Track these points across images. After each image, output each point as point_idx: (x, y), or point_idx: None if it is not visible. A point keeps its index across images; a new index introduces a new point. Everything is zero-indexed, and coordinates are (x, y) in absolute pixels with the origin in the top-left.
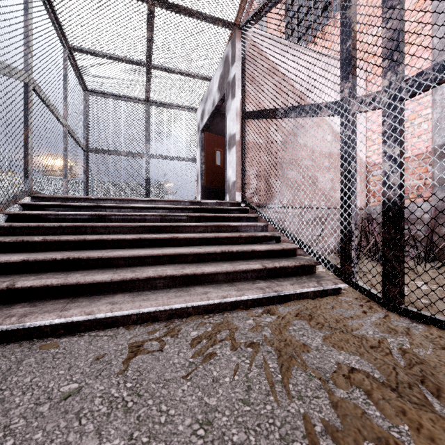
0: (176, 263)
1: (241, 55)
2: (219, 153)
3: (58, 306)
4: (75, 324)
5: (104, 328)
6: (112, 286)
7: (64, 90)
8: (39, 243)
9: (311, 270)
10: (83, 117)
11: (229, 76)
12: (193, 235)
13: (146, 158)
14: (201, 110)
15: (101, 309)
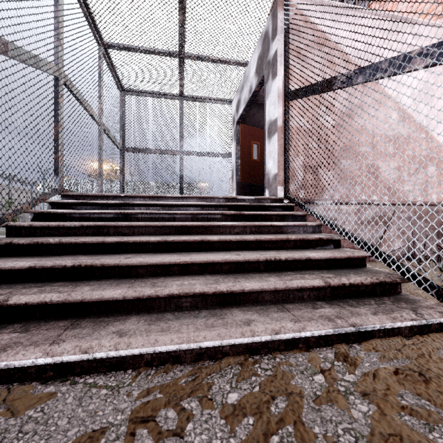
0: (208, 274)
1: (284, 26)
2: (255, 146)
3: (52, 333)
4: (68, 364)
5: (107, 371)
6: (125, 305)
7: (99, 88)
8: (55, 245)
9: (394, 288)
10: (120, 117)
11: (269, 54)
12: (229, 237)
13: (179, 155)
14: (236, 100)
15: (102, 343)
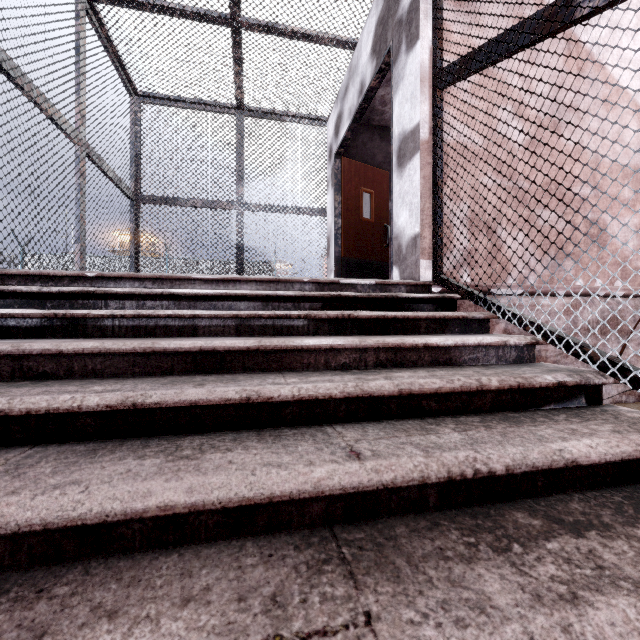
0: (254, 535)
1: None
2: (367, 198)
3: None
4: None
5: None
6: None
7: (76, 74)
8: None
9: None
10: (130, 142)
11: (401, 5)
12: (326, 387)
13: (237, 211)
14: (335, 116)
15: None
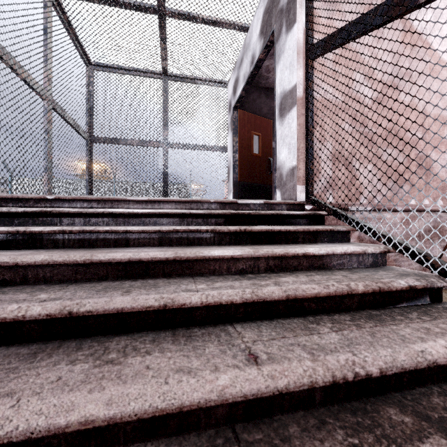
0: (166, 437)
1: None
2: (256, 138)
3: None
4: None
5: None
6: None
7: (44, 49)
8: None
9: None
10: (86, 98)
11: None
12: (228, 294)
13: (163, 148)
14: (233, 80)
15: None
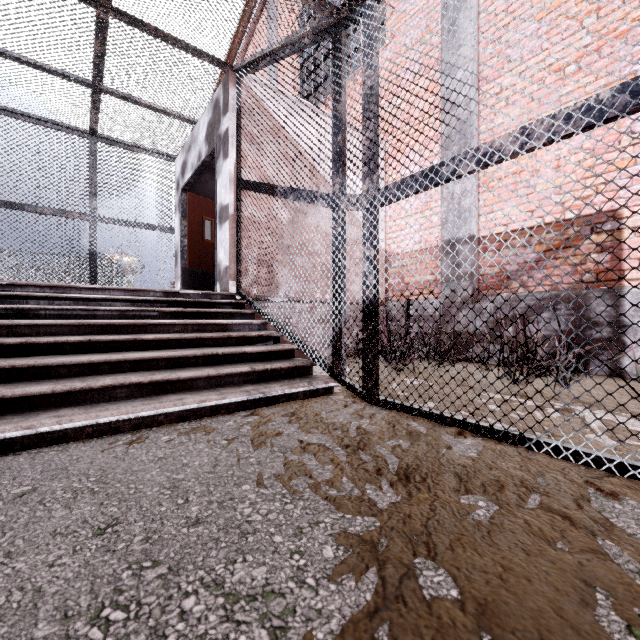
0: (143, 371)
1: (236, 105)
2: (209, 223)
3: None
4: (7, 442)
5: (49, 445)
6: (54, 400)
7: None
8: None
9: (308, 371)
10: None
11: (221, 128)
12: (167, 336)
13: (90, 222)
14: (181, 160)
15: (44, 422)
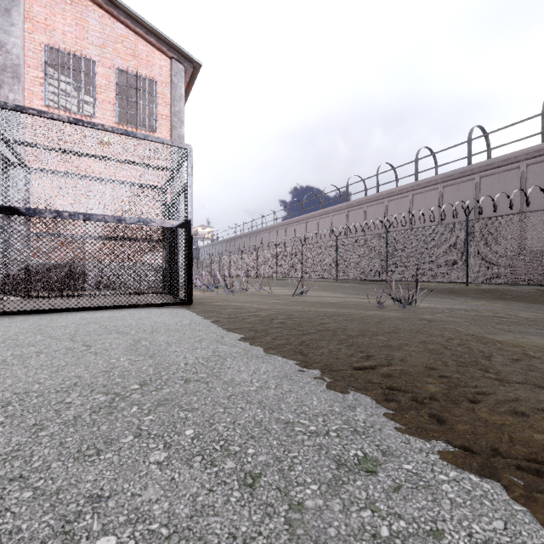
0: None
1: None
2: None
3: None
4: None
5: None
6: None
7: None
8: None
9: None
10: None
11: None
12: None
13: None
14: None
15: None
